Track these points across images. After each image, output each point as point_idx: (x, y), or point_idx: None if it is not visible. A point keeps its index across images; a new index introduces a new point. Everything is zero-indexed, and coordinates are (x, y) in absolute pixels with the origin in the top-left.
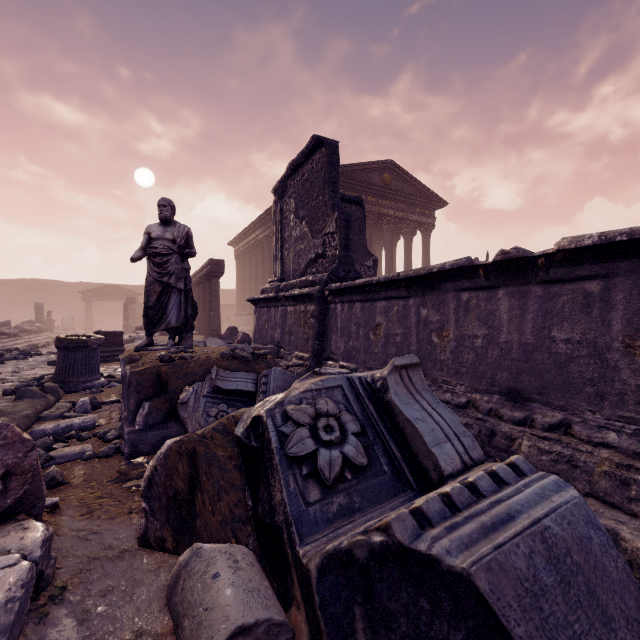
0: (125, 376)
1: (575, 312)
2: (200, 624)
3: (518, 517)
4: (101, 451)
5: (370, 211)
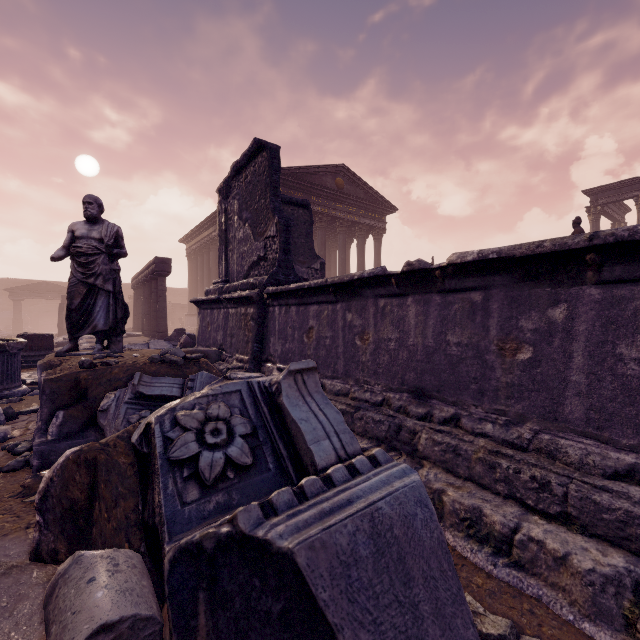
0: (40, 384)
1: (464, 319)
2: (65, 627)
3: (356, 502)
4: (6, 465)
5: (323, 213)
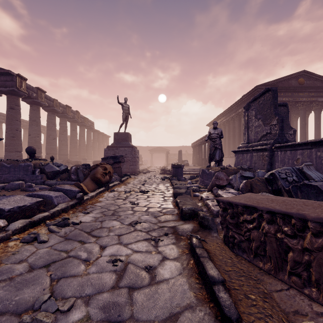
0: (210, 173)
1: None
2: None
3: None
4: None
5: (289, 101)
